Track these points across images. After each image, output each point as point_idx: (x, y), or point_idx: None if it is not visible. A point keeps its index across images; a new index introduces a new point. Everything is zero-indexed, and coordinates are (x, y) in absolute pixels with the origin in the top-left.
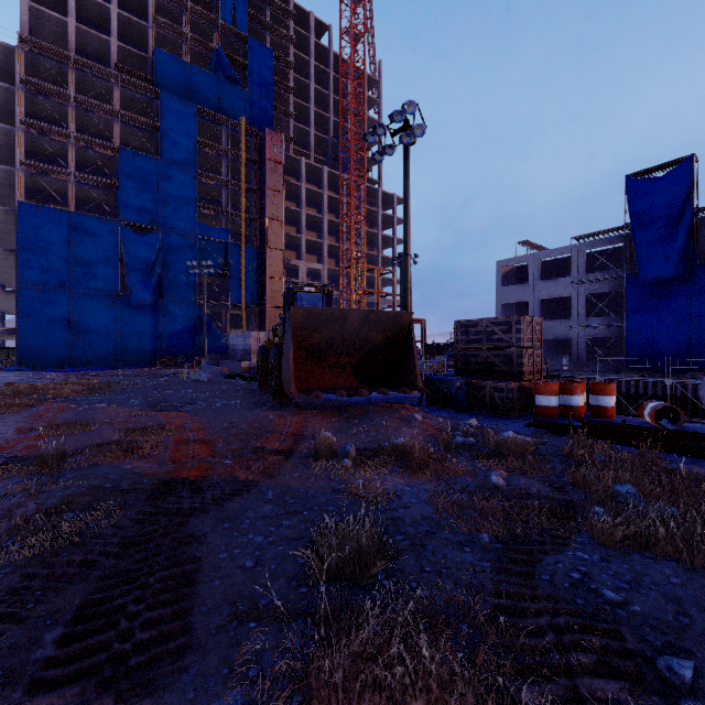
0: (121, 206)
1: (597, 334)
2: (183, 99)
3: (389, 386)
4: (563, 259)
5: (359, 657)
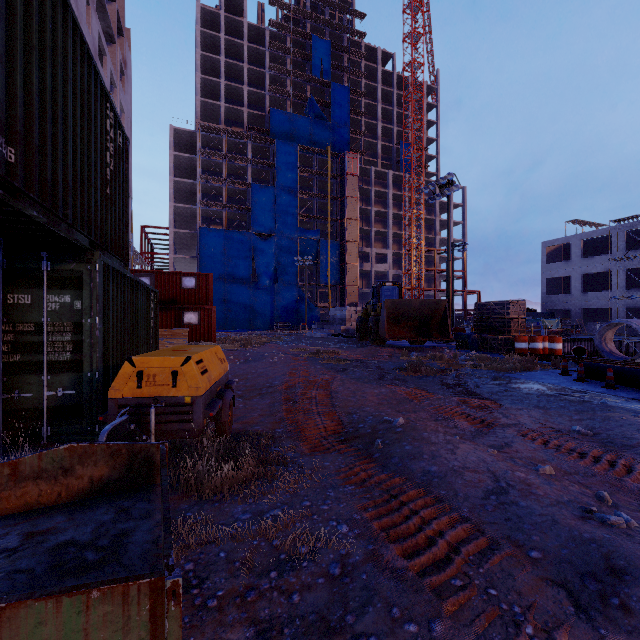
0: (253, 222)
1: (637, 304)
2: (289, 142)
3: (434, 337)
4: (608, 237)
5: (417, 367)
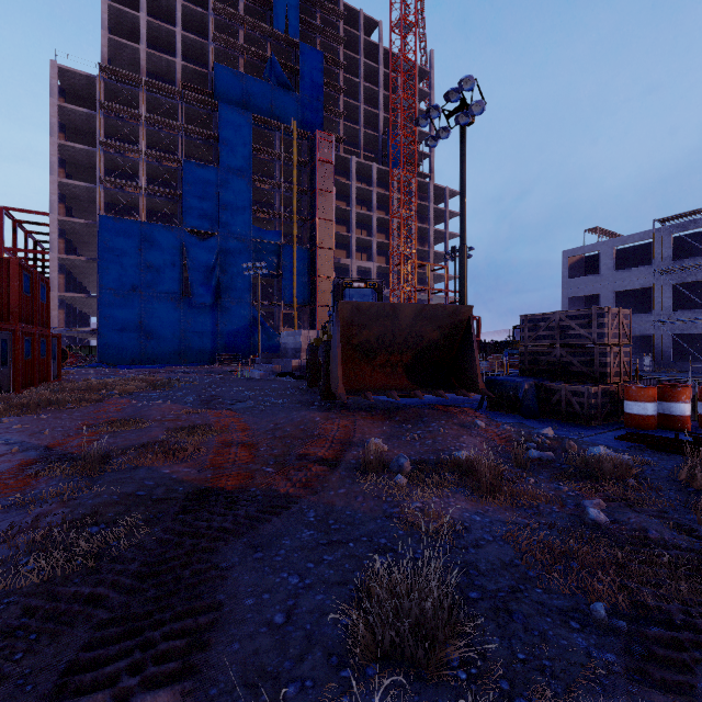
0: (185, 214)
1: (687, 329)
2: (239, 109)
3: (445, 387)
4: (643, 245)
5: None
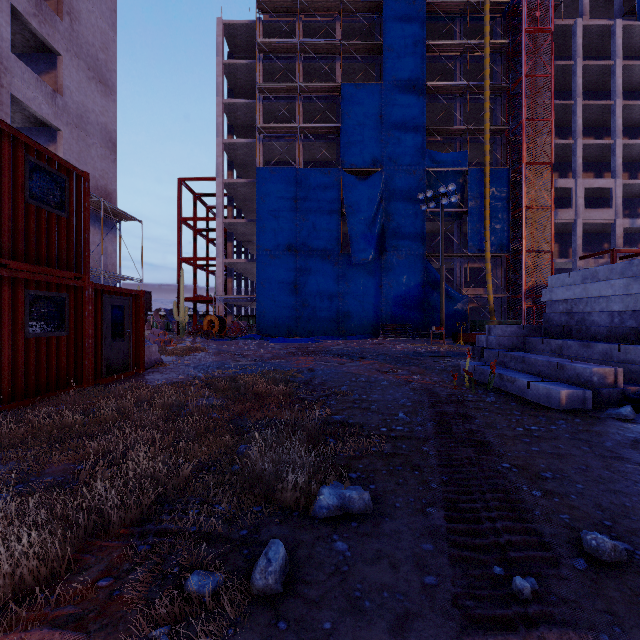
0: (343, 151)
1: None
2: None
3: None
4: None
5: None
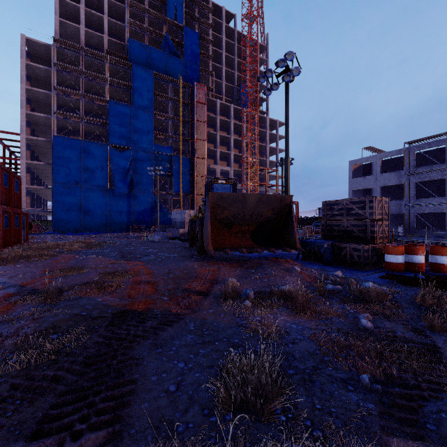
0: (109, 135)
1: (424, 210)
2: (145, 68)
3: (275, 246)
4: (398, 158)
5: None
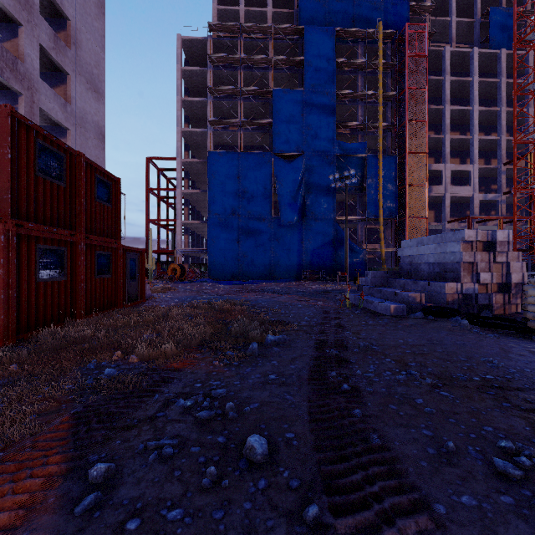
0: (274, 140)
1: None
2: (323, 27)
3: None
4: None
5: None
